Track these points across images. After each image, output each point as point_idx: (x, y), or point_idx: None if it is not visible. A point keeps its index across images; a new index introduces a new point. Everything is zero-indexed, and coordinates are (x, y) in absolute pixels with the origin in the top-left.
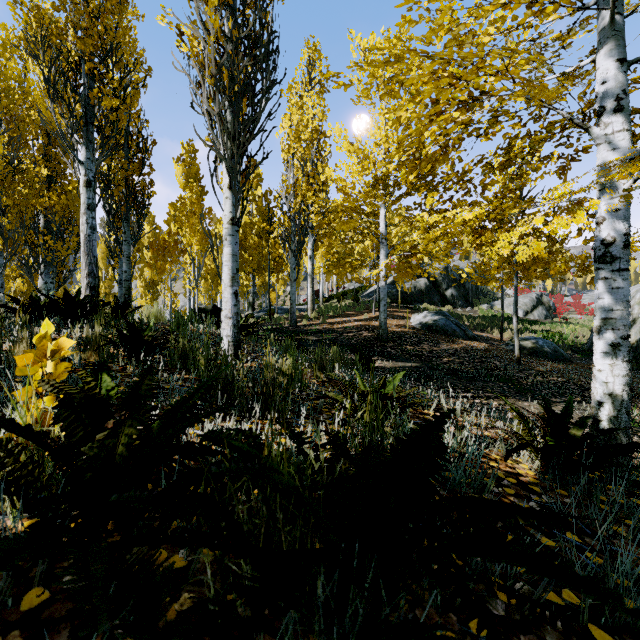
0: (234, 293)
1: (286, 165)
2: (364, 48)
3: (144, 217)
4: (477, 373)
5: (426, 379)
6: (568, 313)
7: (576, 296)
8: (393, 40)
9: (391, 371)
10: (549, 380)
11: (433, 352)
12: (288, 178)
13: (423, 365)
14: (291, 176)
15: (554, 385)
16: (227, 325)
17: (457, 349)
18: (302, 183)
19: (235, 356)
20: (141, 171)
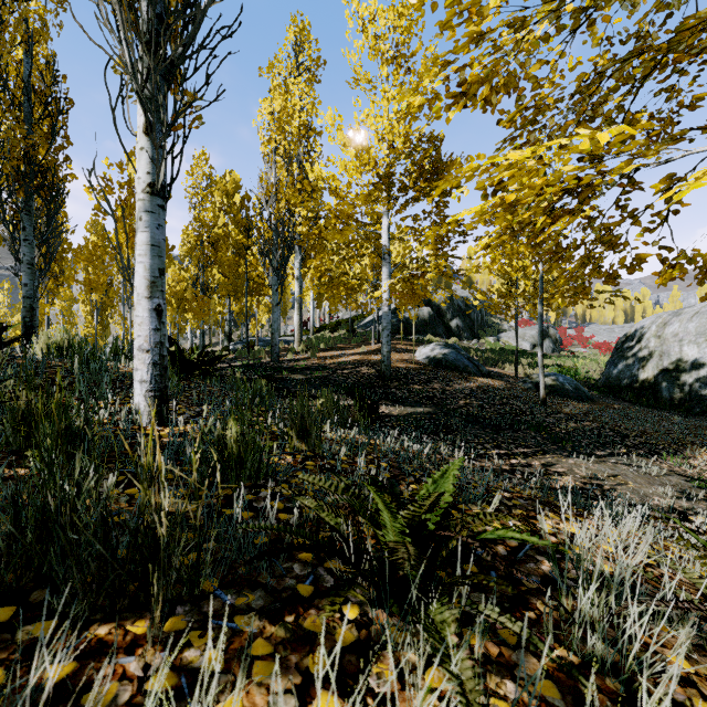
0: (155, 309)
1: (266, 161)
2: (363, 16)
3: (56, 208)
4: (502, 419)
5: (444, 430)
6: (571, 346)
7: (579, 329)
8: (398, 8)
9: (399, 420)
10: (583, 426)
11: (446, 393)
12: (268, 177)
13: (437, 410)
14: (272, 175)
15: (591, 432)
16: (142, 363)
17: (473, 388)
18: (286, 185)
19: (156, 415)
20: (51, 142)
